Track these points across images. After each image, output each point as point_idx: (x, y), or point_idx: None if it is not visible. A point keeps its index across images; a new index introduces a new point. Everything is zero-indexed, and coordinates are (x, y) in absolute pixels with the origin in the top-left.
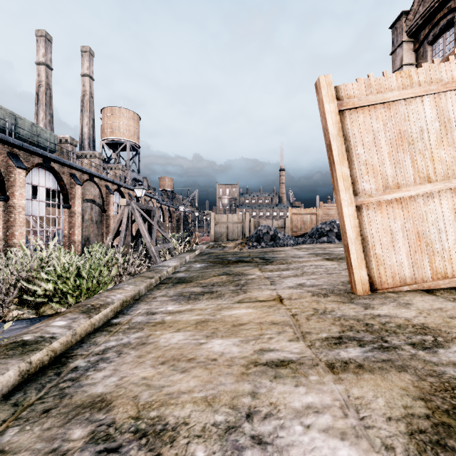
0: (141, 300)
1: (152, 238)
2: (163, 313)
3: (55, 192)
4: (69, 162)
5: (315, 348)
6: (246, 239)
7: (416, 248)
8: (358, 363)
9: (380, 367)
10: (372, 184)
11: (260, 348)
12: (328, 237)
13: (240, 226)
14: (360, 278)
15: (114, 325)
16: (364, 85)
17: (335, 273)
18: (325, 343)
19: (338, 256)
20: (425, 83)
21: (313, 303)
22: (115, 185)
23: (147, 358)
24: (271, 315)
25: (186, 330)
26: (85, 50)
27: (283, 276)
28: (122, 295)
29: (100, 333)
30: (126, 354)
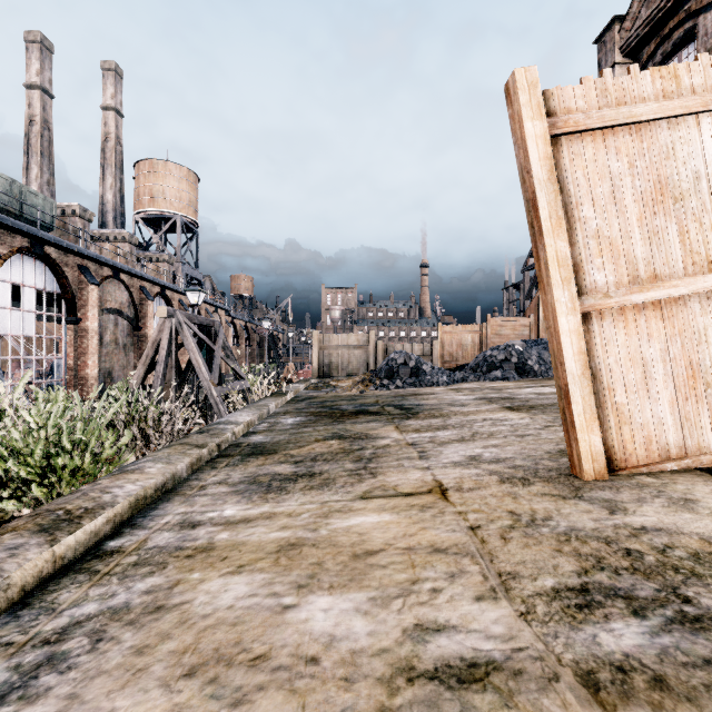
0: (176, 492)
1: (213, 373)
2: (214, 523)
3: (54, 297)
4: (76, 246)
5: (539, 620)
6: (371, 373)
7: (687, 392)
8: (652, 672)
9: (709, 684)
10: (610, 275)
11: (416, 623)
12: (504, 371)
13: (360, 352)
14: (589, 450)
15: (107, 557)
16: (595, 90)
17: (531, 436)
18: (557, 605)
19: (526, 403)
20: (702, 90)
21: (505, 498)
22: (156, 286)
23: (158, 656)
24: (430, 530)
25: (255, 568)
26: (108, 68)
27: (440, 441)
28: (138, 485)
29: (73, 577)
30: (111, 642)
